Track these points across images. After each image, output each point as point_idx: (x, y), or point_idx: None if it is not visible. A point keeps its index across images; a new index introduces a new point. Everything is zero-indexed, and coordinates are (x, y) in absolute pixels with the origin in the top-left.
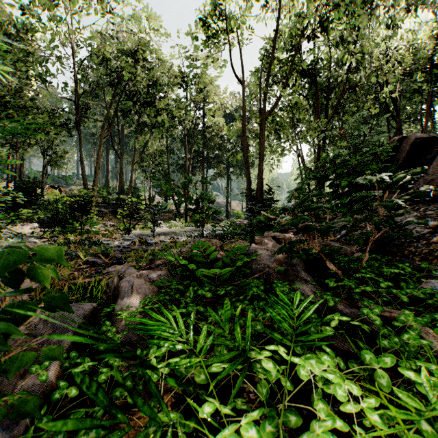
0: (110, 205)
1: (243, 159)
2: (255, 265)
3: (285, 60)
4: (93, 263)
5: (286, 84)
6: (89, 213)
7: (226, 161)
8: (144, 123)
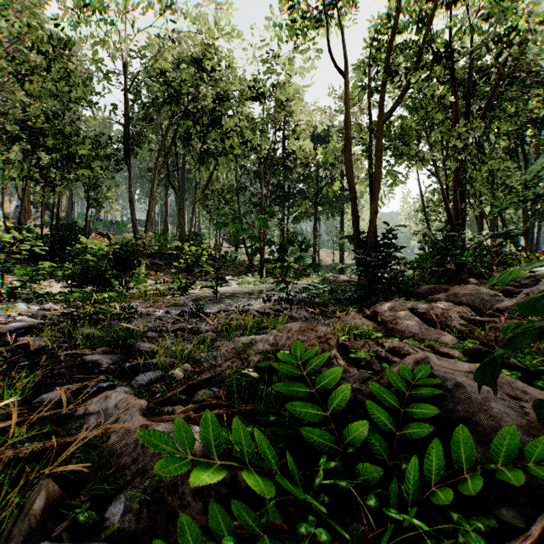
0: (167, 256)
1: (335, 193)
2: (487, 450)
3: (405, 43)
4: (93, 364)
5: (416, 65)
6: (134, 266)
7: (313, 197)
8: (209, 150)
